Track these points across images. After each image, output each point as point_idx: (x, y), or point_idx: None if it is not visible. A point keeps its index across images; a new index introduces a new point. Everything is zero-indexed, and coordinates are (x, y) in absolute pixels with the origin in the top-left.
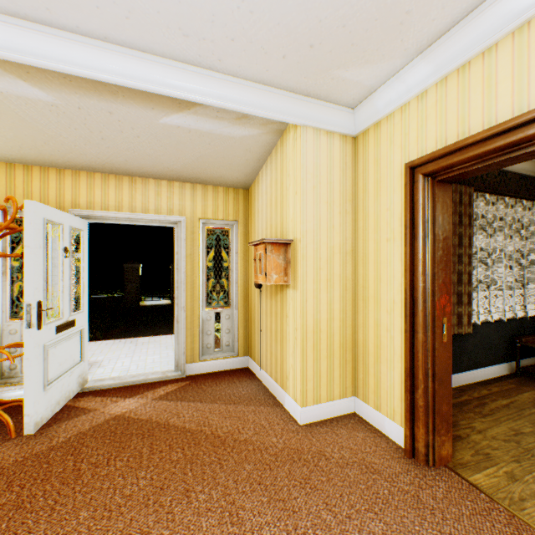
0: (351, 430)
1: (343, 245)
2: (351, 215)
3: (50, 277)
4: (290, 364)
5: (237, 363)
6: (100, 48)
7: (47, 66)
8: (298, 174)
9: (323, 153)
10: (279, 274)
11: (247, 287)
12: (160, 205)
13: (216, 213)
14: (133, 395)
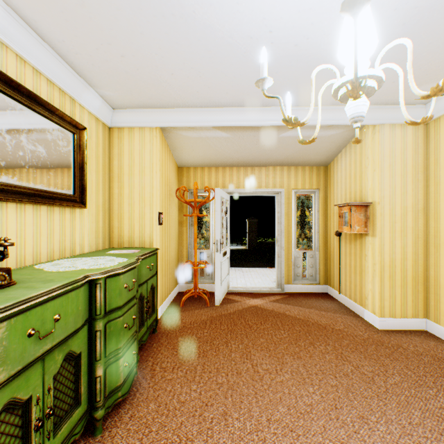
0: (423, 339)
1: (414, 205)
2: (422, 182)
3: (211, 227)
4: (368, 289)
5: (318, 289)
6: (262, 110)
7: (238, 125)
8: (376, 157)
9: (397, 140)
10: (360, 226)
11: (325, 235)
12: (268, 182)
13: (304, 185)
14: (256, 297)
